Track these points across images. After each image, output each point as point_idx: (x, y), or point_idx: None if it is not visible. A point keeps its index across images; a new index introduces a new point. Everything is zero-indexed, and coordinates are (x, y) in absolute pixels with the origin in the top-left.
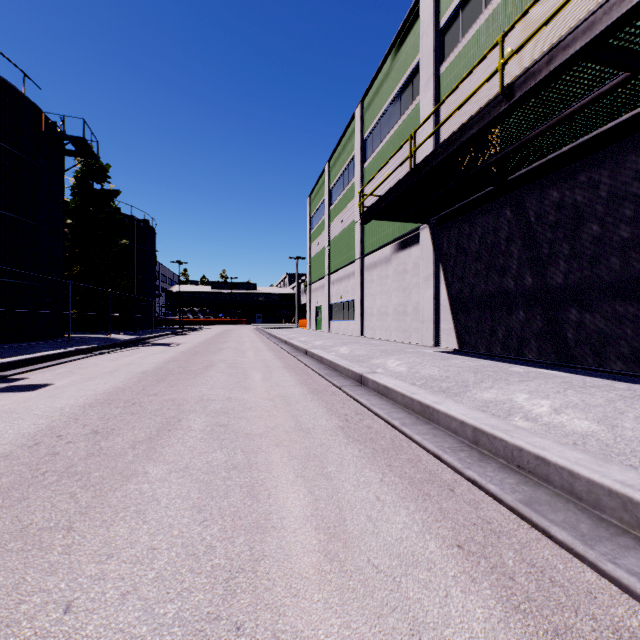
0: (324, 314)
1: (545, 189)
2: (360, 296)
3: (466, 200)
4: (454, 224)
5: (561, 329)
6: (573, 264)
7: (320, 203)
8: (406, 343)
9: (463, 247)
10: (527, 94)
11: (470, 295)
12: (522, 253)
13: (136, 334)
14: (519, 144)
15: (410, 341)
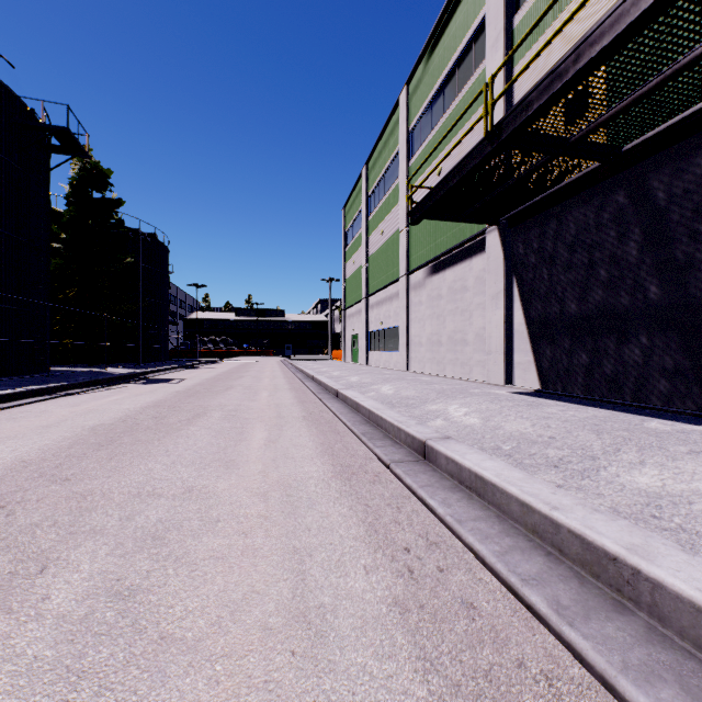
0: (361, 344)
1: (686, 158)
2: (405, 322)
3: (554, 187)
4: (534, 223)
5: None
6: None
7: (356, 214)
8: (466, 380)
9: (548, 252)
10: None
11: (559, 317)
12: (645, 254)
13: (140, 367)
14: (661, 79)
15: (471, 377)
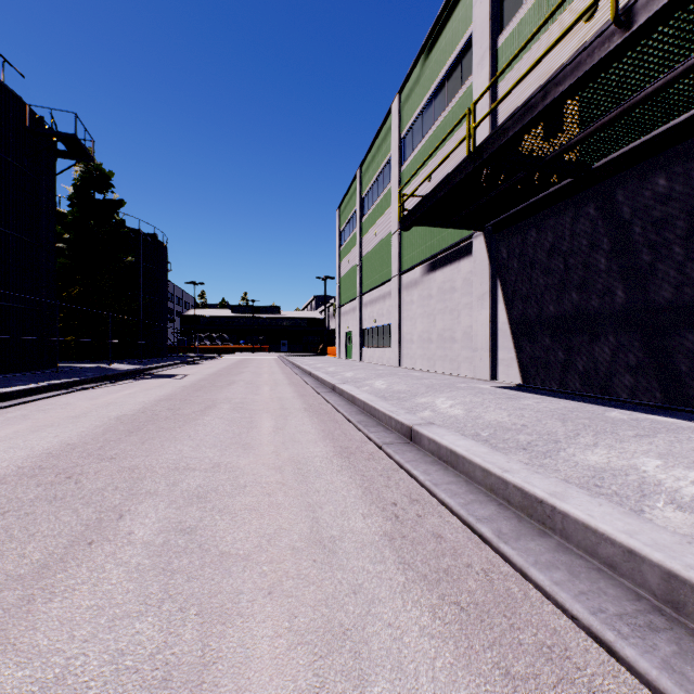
0: (355, 341)
1: (646, 177)
2: (397, 320)
3: (534, 198)
4: (516, 230)
5: (671, 360)
6: (690, 274)
7: (351, 215)
8: (454, 375)
9: (528, 257)
10: (658, 15)
11: (538, 317)
12: (612, 262)
13: (141, 363)
14: (620, 111)
15: (459, 373)
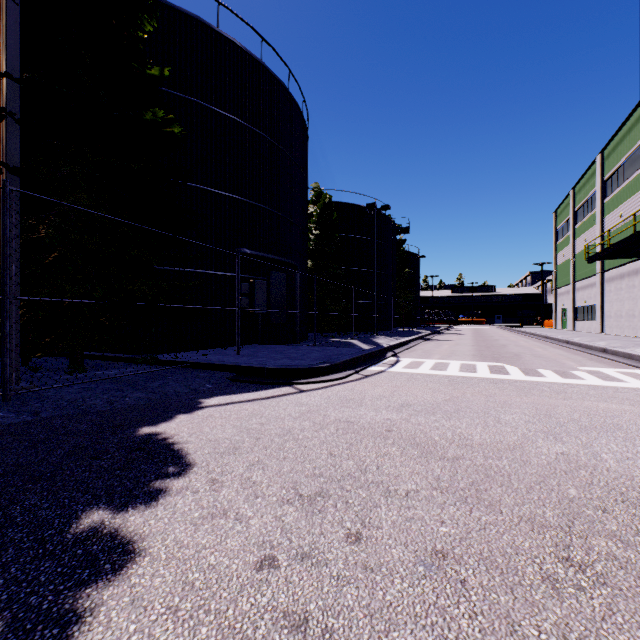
0: (569, 315)
1: None
2: (599, 302)
3: None
4: None
5: None
6: None
7: (565, 220)
8: (632, 337)
9: None
10: None
11: None
12: None
13: (420, 329)
14: None
15: (636, 336)
